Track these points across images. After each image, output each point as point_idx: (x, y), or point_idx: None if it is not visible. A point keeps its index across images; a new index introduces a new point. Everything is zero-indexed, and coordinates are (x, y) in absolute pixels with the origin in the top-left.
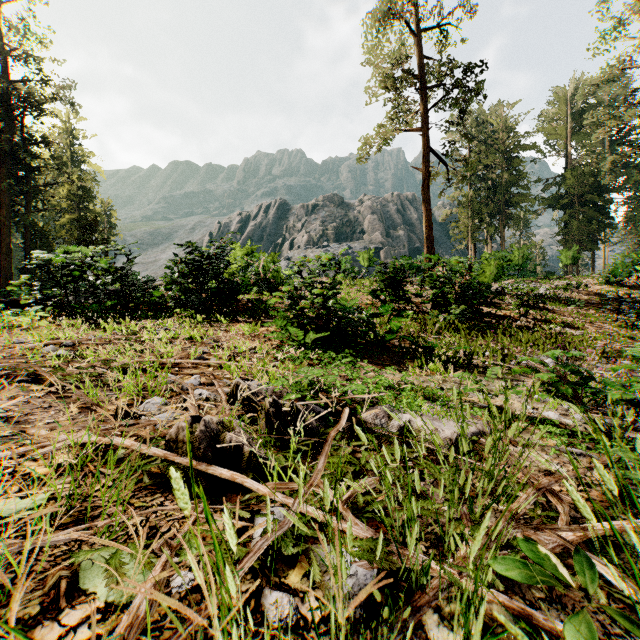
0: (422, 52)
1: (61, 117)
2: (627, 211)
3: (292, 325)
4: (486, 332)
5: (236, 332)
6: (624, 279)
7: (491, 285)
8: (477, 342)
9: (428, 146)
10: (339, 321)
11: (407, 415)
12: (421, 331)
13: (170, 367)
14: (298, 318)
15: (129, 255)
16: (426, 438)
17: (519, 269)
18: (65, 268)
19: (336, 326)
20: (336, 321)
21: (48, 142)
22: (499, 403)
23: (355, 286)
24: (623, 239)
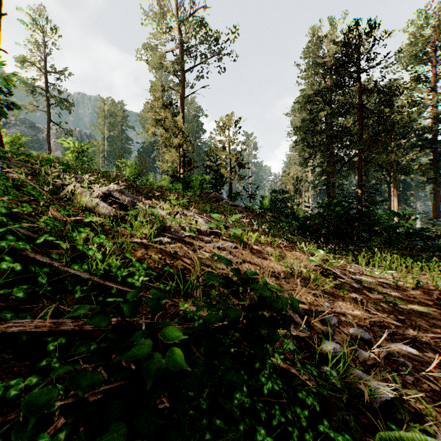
0: (46, 80)
1: None
2: None
3: None
4: None
5: None
6: None
7: None
8: None
9: (49, 120)
10: None
11: None
12: None
13: None
14: None
15: None
16: None
17: None
18: None
19: None
20: None
21: None
22: None
23: None
24: None
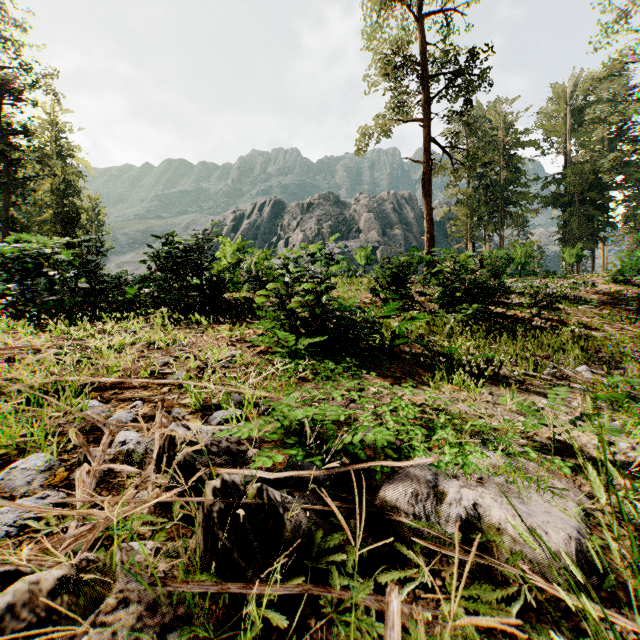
0: (423, 39)
1: (46, 109)
2: (626, 210)
3: (283, 327)
4: (501, 334)
5: (215, 335)
6: (631, 278)
7: (504, 282)
8: (500, 347)
9: (429, 138)
10: (338, 322)
11: (468, 491)
12: (431, 333)
13: (108, 387)
14: (289, 319)
15: (100, 247)
16: (517, 550)
17: (521, 267)
18: (18, 260)
19: (335, 328)
20: (334, 322)
21: (28, 132)
22: (560, 436)
23: (352, 284)
24: (622, 238)
